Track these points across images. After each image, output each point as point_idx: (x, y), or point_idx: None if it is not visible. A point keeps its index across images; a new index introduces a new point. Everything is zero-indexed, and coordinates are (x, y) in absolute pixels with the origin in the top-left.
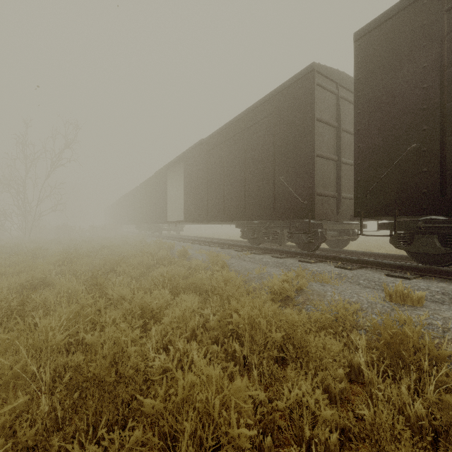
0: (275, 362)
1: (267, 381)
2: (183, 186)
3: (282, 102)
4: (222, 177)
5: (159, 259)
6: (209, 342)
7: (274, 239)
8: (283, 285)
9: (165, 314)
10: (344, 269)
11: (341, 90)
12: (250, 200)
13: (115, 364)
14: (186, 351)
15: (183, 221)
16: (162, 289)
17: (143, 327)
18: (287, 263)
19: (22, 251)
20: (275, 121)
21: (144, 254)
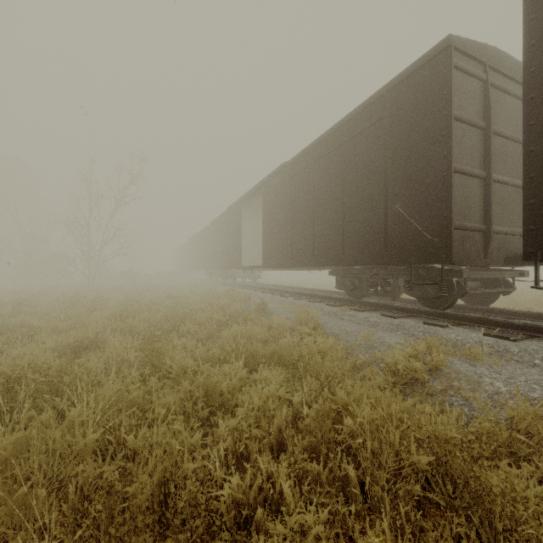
0: (416, 504)
1: (406, 540)
2: (260, 224)
3: (399, 100)
4: (311, 209)
5: (232, 315)
6: (305, 458)
7: (384, 291)
8: (411, 364)
9: (239, 400)
10: (501, 339)
11: (490, 73)
12: (350, 238)
13: (165, 485)
14: (271, 472)
15: (261, 266)
16: (234, 362)
17: (208, 417)
18: (405, 326)
19: (82, 300)
20: (388, 127)
21: (214, 308)
